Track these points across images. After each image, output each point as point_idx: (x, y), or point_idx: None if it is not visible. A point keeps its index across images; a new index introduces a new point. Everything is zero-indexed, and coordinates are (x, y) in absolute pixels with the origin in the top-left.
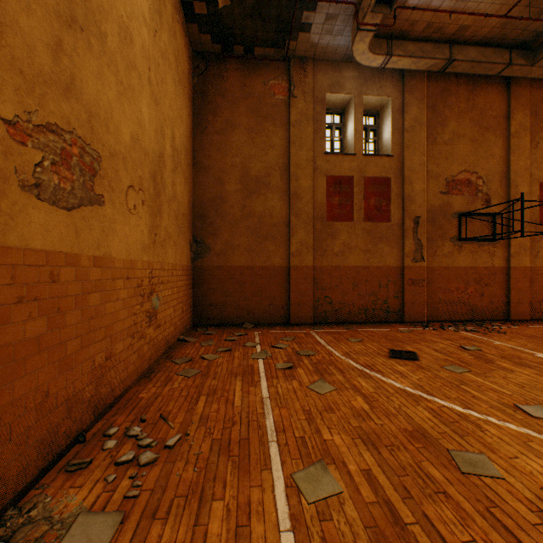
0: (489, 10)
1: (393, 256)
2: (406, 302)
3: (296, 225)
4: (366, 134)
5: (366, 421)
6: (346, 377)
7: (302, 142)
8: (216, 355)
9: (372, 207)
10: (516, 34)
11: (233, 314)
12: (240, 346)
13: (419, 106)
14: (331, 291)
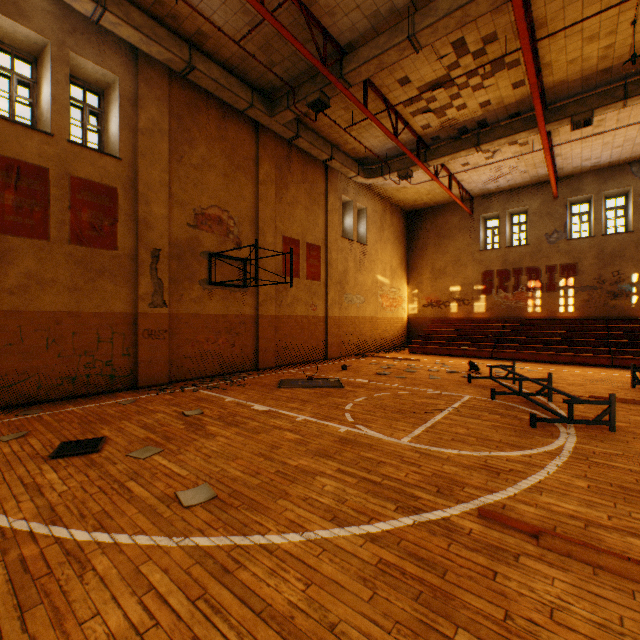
0: (226, 29)
1: (122, 299)
2: (143, 361)
3: None
4: (84, 116)
5: None
6: None
7: None
8: None
9: (87, 224)
10: (257, 76)
11: None
12: None
13: (161, 108)
14: None
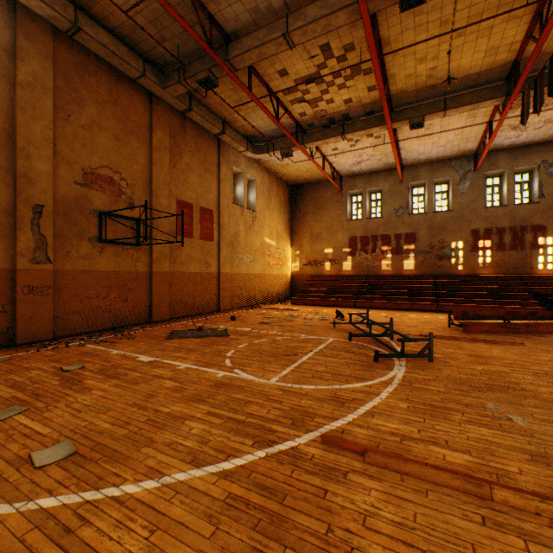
0: None
1: None
2: (22, 317)
3: None
4: None
5: None
6: None
7: None
8: None
9: None
10: (148, 48)
11: None
12: None
13: (44, 64)
14: None
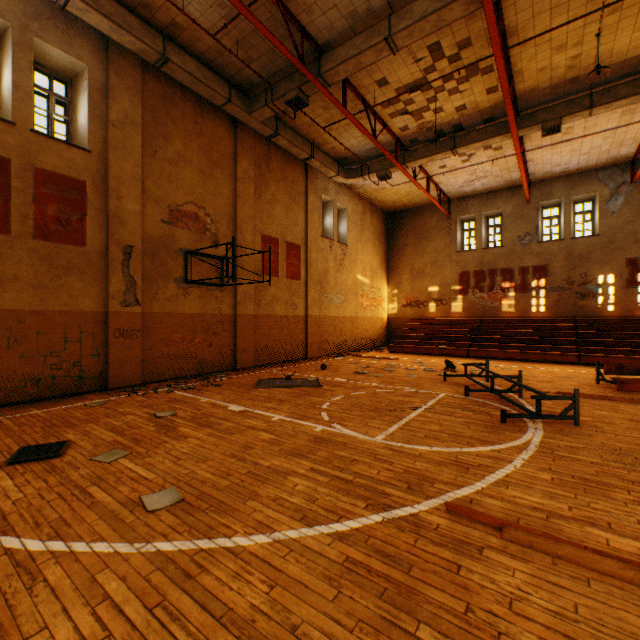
0: (202, 21)
1: (92, 297)
2: (114, 361)
3: None
4: (51, 105)
5: None
6: None
7: None
8: None
9: (53, 219)
10: (234, 72)
11: None
12: None
13: (133, 100)
14: None
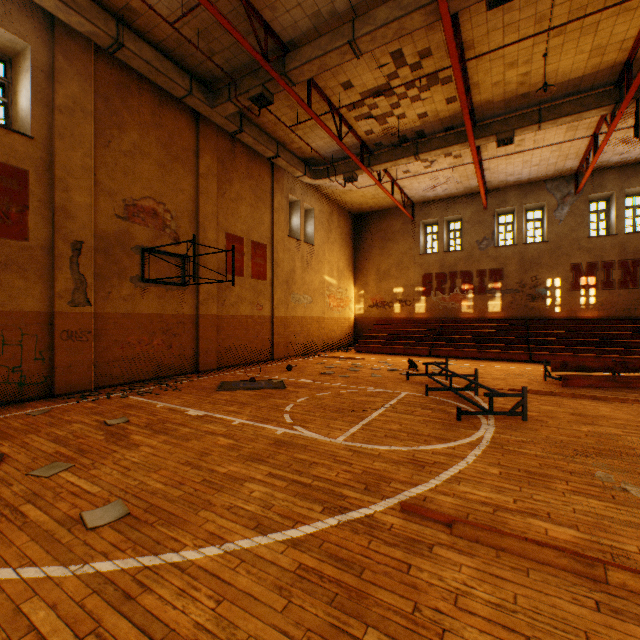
0: (159, 8)
1: (35, 296)
2: (61, 365)
3: None
4: None
5: None
6: None
7: None
8: None
9: None
10: (196, 63)
11: None
12: None
13: (83, 85)
14: None
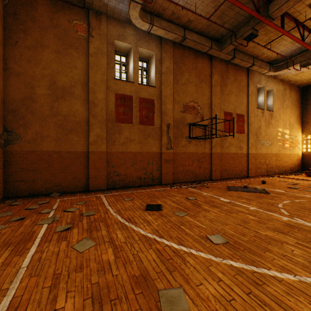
0: (201, 14)
1: (156, 146)
2: (163, 173)
3: (94, 123)
4: (141, 72)
5: (106, 274)
6: (109, 232)
7: (98, 68)
8: (5, 225)
9: (144, 116)
10: (214, 32)
11: (43, 187)
12: (36, 214)
13: (170, 61)
14: (118, 167)
